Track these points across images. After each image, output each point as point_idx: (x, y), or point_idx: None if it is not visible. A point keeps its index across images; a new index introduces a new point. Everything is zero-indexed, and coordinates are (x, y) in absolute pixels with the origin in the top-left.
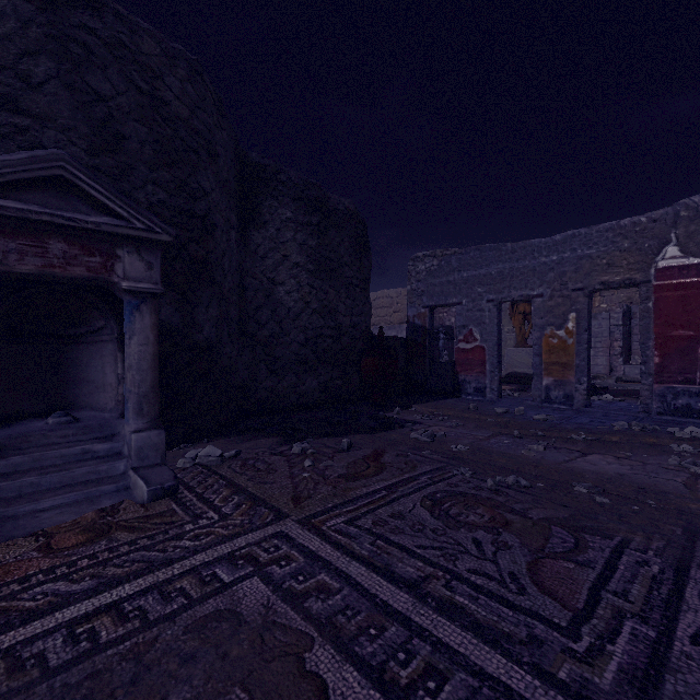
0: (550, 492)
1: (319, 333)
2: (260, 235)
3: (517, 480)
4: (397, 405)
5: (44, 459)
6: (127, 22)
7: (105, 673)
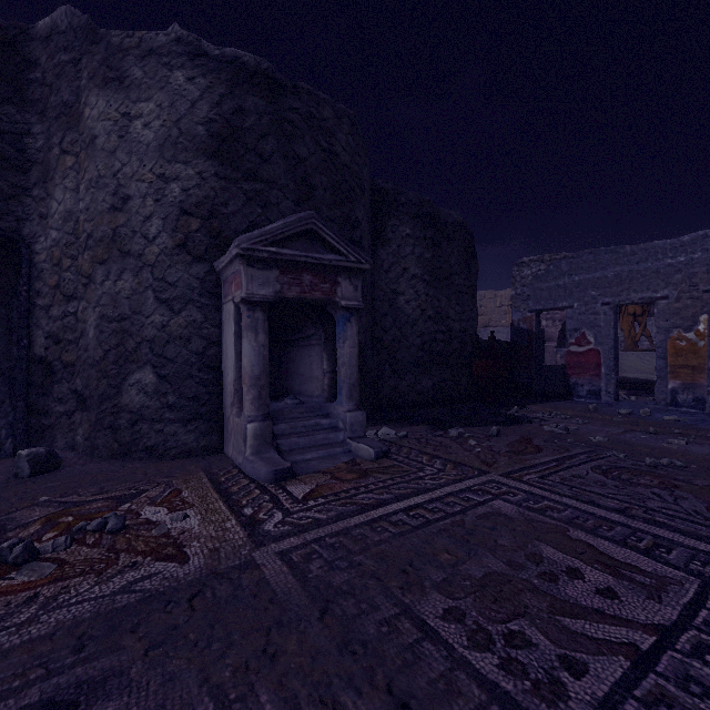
0: (707, 471)
1: (433, 337)
2: (385, 252)
3: (672, 462)
4: (509, 405)
5: (296, 427)
6: (314, 97)
7: (449, 530)
